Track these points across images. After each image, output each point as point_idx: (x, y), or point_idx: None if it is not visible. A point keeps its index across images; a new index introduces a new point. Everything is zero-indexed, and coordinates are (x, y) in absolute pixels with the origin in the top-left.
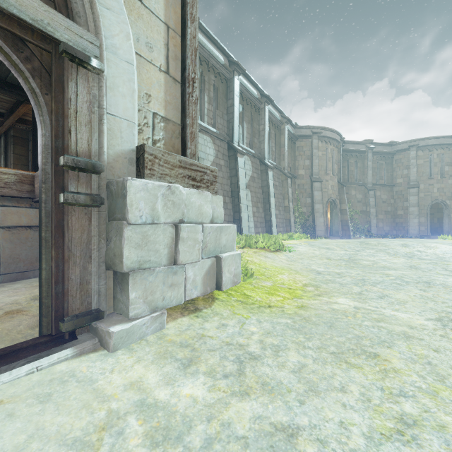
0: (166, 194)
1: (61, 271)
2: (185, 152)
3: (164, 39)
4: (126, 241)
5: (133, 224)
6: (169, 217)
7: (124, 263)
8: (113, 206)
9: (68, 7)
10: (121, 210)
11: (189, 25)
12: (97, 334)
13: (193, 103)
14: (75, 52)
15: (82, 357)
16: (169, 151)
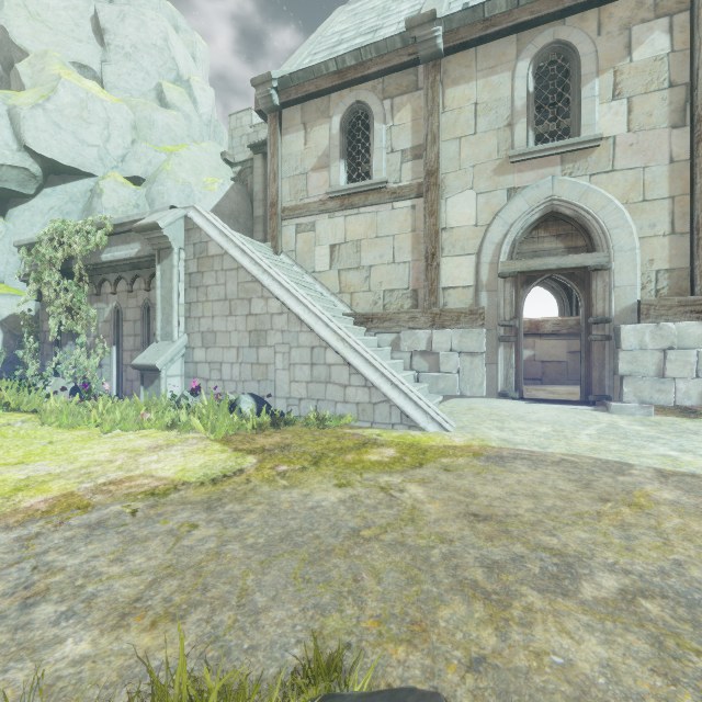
0: (653, 331)
1: (589, 372)
2: (692, 290)
3: (669, 209)
4: (620, 359)
5: (624, 350)
6: (657, 346)
7: (618, 371)
8: (616, 340)
9: (592, 245)
10: (618, 342)
11: (698, 181)
12: (605, 406)
13: None
14: (595, 268)
15: (596, 411)
16: (674, 293)
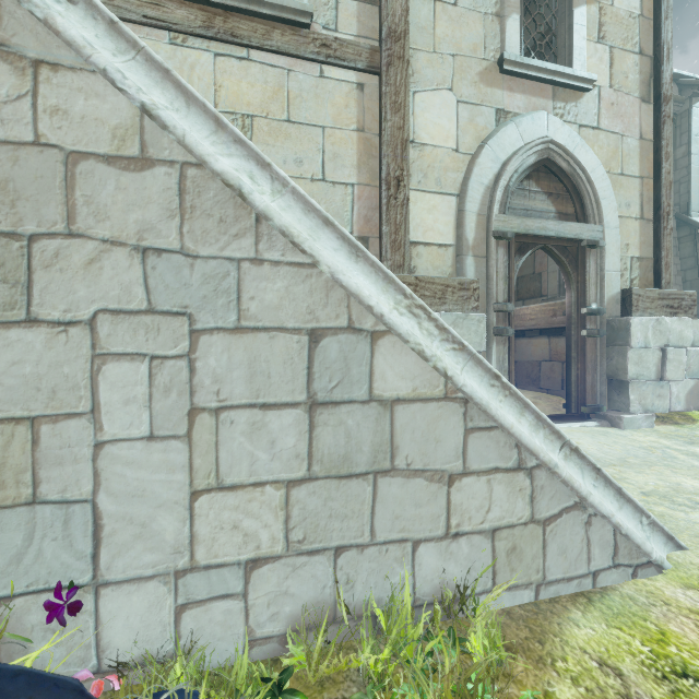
0: (654, 325)
1: (582, 377)
2: (659, 282)
3: (639, 190)
4: (628, 360)
5: (633, 348)
6: (656, 343)
7: (628, 374)
8: (613, 336)
9: (584, 215)
10: (623, 339)
11: (663, 165)
12: (605, 419)
13: (667, 235)
14: (591, 243)
15: (603, 428)
16: (642, 285)
